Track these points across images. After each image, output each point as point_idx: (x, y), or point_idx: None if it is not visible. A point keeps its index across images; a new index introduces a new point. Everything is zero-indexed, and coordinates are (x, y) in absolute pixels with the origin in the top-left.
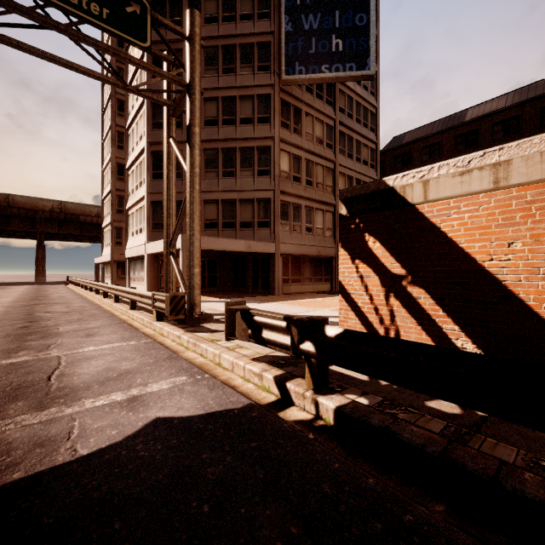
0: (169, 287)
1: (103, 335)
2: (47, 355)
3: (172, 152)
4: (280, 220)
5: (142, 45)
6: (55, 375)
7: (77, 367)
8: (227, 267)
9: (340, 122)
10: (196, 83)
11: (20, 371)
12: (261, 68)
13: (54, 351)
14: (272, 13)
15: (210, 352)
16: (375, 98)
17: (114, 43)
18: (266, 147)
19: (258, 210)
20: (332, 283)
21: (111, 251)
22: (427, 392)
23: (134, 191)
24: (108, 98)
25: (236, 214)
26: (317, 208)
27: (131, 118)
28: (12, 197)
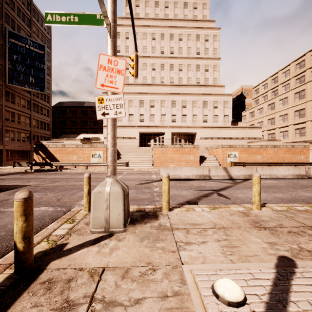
0: None
1: None
2: None
3: None
4: (5, 137)
5: None
6: None
7: None
8: None
9: (33, 99)
10: None
11: None
12: None
13: None
14: (1, 57)
15: (7, 170)
16: (50, 90)
17: None
18: None
19: None
20: (29, 160)
21: None
22: (42, 166)
23: None
24: None
25: None
26: (22, 132)
27: None
28: None
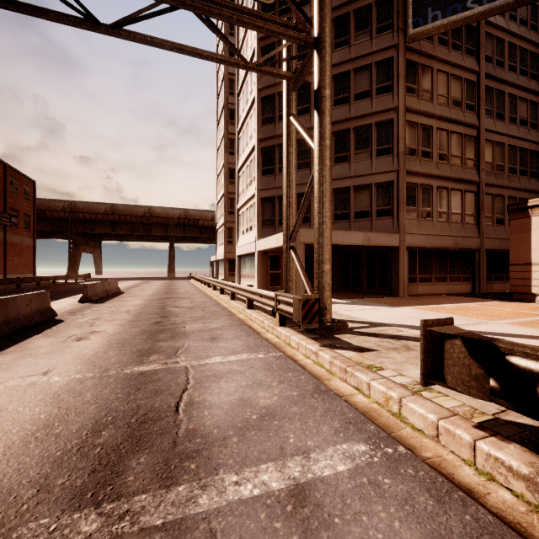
0: (288, 286)
1: (227, 339)
2: (175, 364)
3: (292, 132)
4: (405, 207)
5: (266, 2)
6: (183, 402)
7: (206, 391)
8: (336, 264)
9: (485, 74)
10: (326, 34)
11: (148, 388)
12: (381, 29)
13: (181, 358)
14: None
15: (377, 390)
16: (538, 33)
17: None
18: (388, 121)
19: (377, 197)
20: (474, 283)
21: (223, 250)
22: None
23: (245, 190)
24: (221, 110)
25: (350, 203)
26: (453, 188)
27: (242, 121)
28: (153, 208)
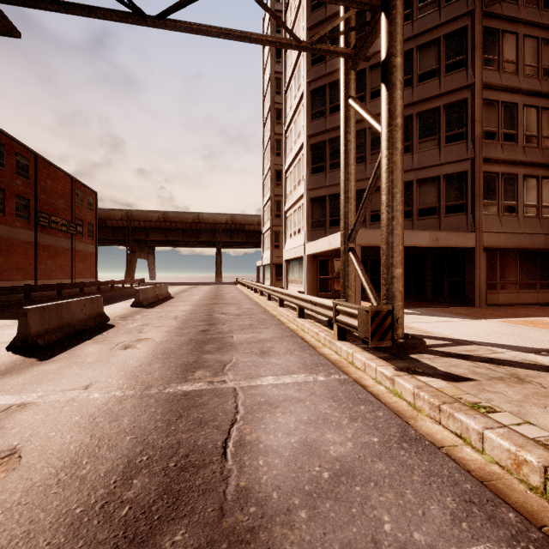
0: (347, 293)
1: (279, 354)
2: (222, 384)
3: (351, 117)
4: (482, 201)
5: None
6: (232, 440)
7: (259, 425)
8: None
9: None
10: None
11: (191, 415)
12: None
13: (229, 376)
14: None
15: (499, 446)
16: None
17: (273, 57)
18: (460, 102)
19: (446, 191)
20: None
21: (270, 254)
22: None
23: (292, 191)
24: (268, 111)
25: (412, 199)
26: (544, 176)
27: (289, 119)
28: (201, 214)
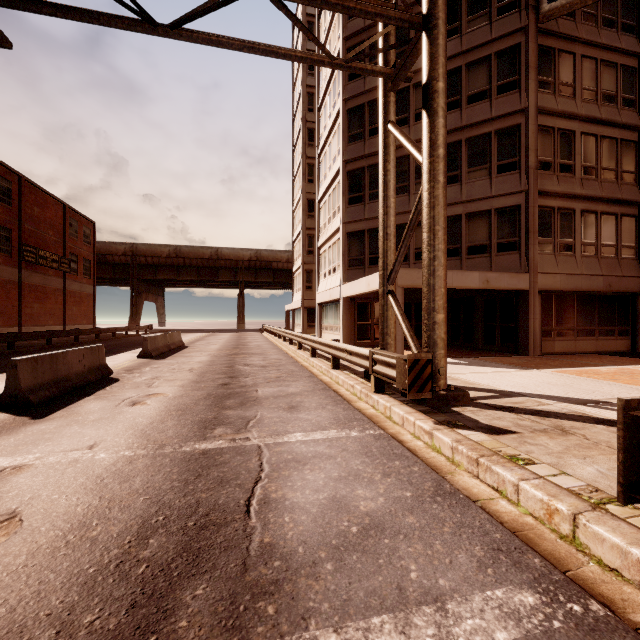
0: (386, 341)
1: (309, 409)
2: (245, 442)
3: (390, 144)
4: (536, 238)
5: None
6: (256, 498)
7: (285, 483)
8: None
9: None
10: (439, 9)
11: (211, 474)
12: (503, 9)
13: (253, 433)
14: None
15: (532, 496)
16: None
17: (304, 68)
18: (512, 128)
19: (497, 226)
20: (635, 338)
21: (301, 297)
22: None
23: (327, 225)
24: (298, 130)
25: (461, 235)
26: (603, 211)
27: (323, 141)
28: (220, 250)
